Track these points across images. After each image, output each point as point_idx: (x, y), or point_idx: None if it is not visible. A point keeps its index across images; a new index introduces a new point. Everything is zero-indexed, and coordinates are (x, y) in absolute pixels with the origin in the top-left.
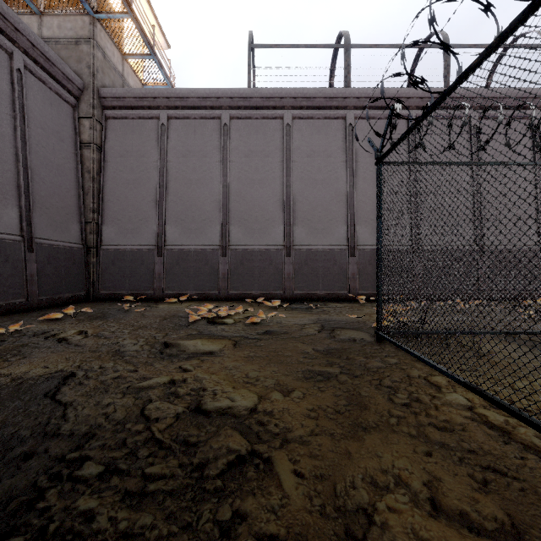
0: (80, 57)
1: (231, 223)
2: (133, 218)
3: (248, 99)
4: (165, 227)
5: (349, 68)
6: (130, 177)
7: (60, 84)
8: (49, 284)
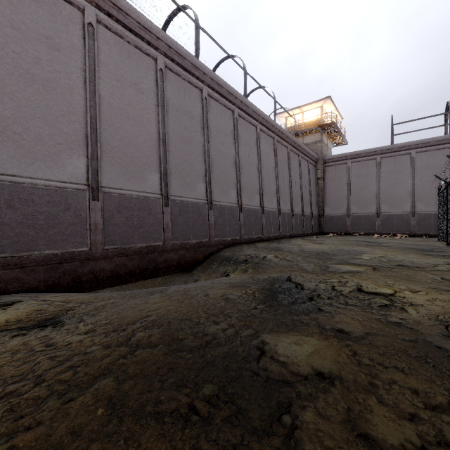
0: (317, 148)
1: (381, 203)
2: (336, 203)
3: (391, 149)
4: (350, 206)
5: None
6: (335, 188)
7: (313, 161)
8: (314, 228)
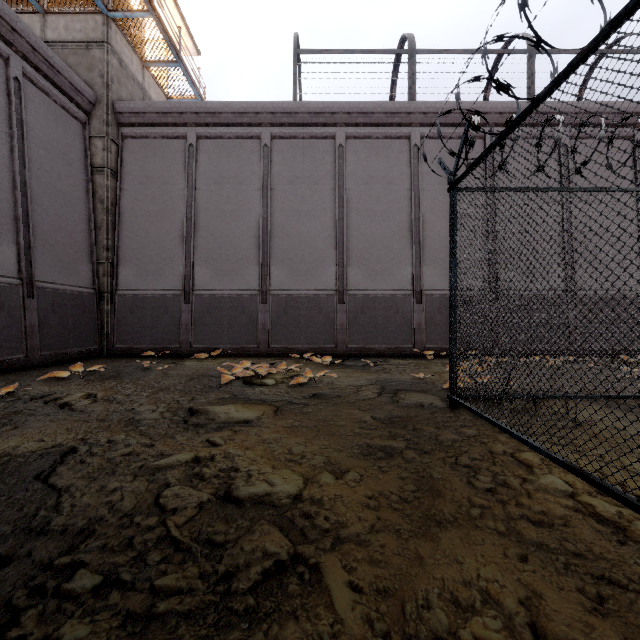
0: (92, 65)
1: (272, 263)
2: (156, 257)
3: (293, 114)
4: (193, 268)
5: (414, 77)
6: (152, 208)
7: (67, 97)
8: (53, 337)
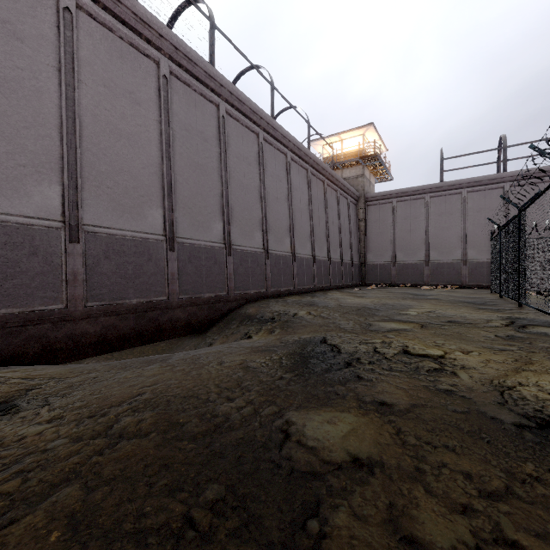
0: (358, 184)
1: (430, 250)
2: (380, 250)
3: (440, 187)
4: (395, 253)
5: (506, 159)
6: (378, 231)
7: (354, 199)
8: (355, 278)
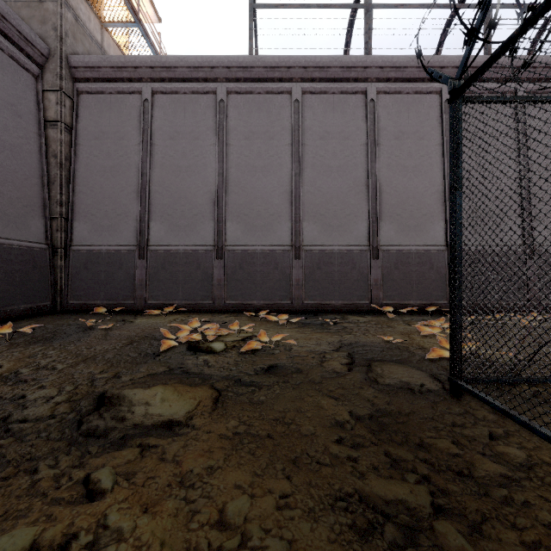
0: (45, 17)
1: (228, 219)
2: (110, 213)
3: (249, 69)
4: (148, 224)
5: (370, 32)
6: (107, 163)
7: (16, 46)
8: None
